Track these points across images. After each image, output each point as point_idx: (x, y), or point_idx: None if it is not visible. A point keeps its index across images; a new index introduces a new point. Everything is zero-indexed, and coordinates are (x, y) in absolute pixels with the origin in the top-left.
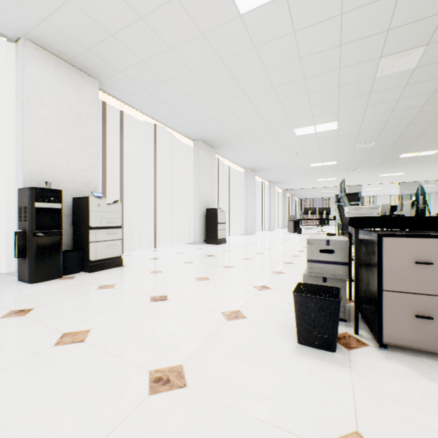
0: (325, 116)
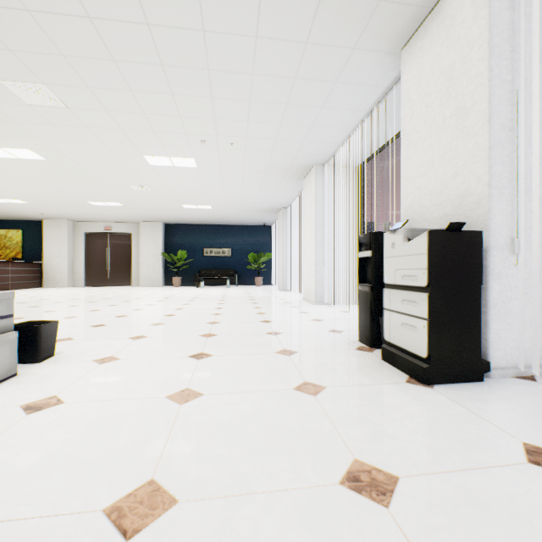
0: None
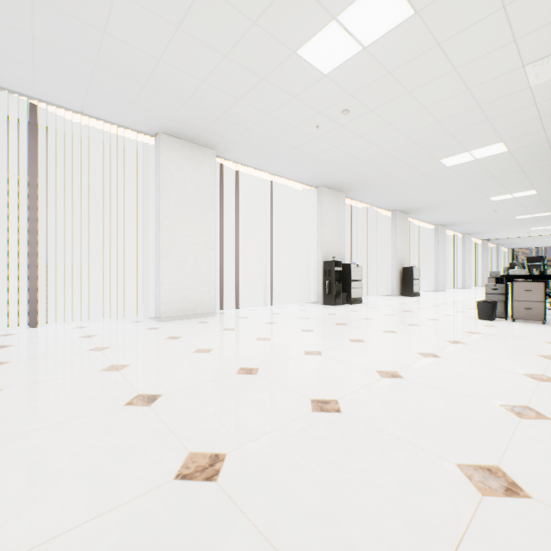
0: (519, 189)
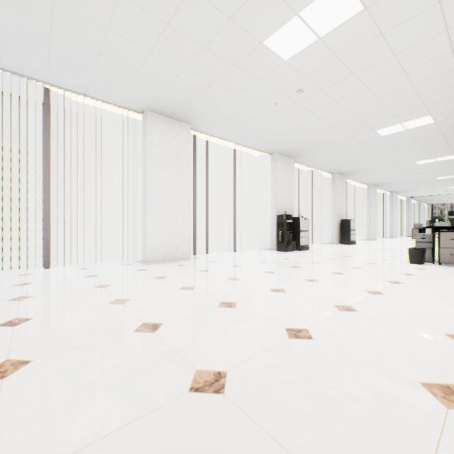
0: (441, 154)
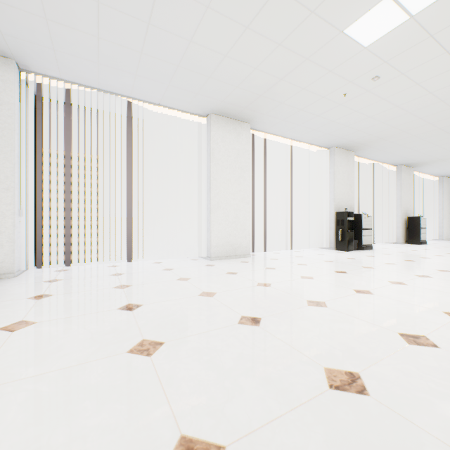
0: None
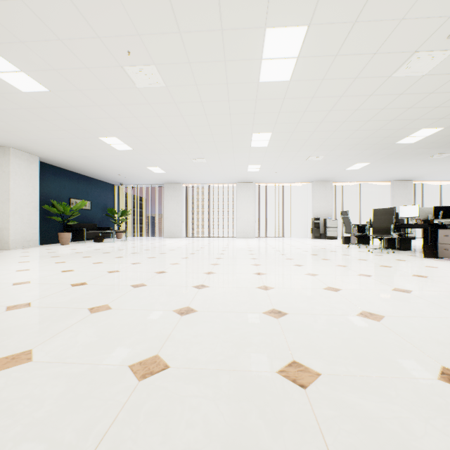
0: None
